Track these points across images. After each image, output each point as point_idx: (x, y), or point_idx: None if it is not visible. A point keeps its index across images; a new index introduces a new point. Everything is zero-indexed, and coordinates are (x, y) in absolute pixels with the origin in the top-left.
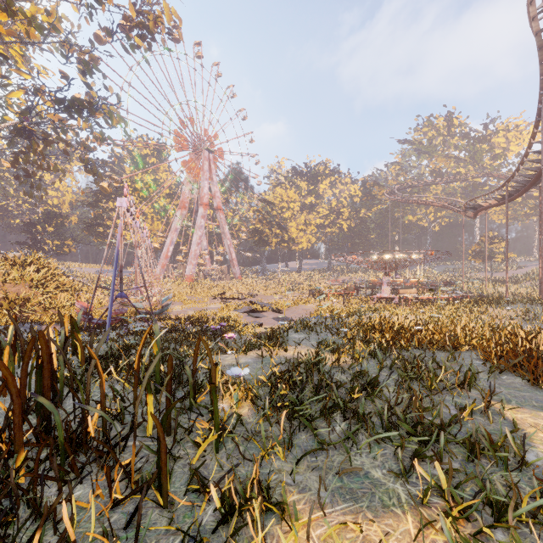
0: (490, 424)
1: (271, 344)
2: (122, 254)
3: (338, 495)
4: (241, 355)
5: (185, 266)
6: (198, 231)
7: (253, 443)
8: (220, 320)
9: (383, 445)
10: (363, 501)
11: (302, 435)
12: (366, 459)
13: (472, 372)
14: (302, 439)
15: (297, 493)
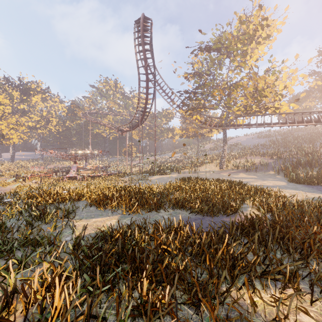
0: (63, 230)
1: None
2: None
3: None
4: None
5: None
6: None
7: None
8: None
9: None
10: None
11: None
12: None
13: (74, 209)
14: None
15: None
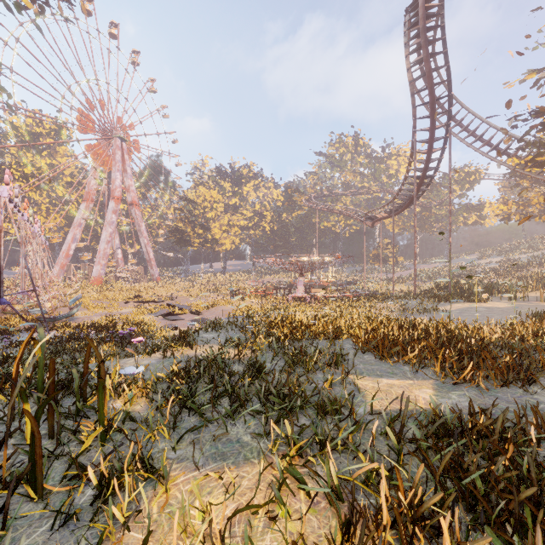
0: (343, 391)
1: (178, 344)
2: (2, 252)
3: (211, 458)
4: (145, 358)
5: (91, 267)
6: (109, 227)
7: (142, 432)
8: (130, 325)
9: (258, 417)
10: (230, 459)
11: (191, 419)
12: (242, 429)
13: (342, 354)
14: (190, 423)
15: (176, 464)
